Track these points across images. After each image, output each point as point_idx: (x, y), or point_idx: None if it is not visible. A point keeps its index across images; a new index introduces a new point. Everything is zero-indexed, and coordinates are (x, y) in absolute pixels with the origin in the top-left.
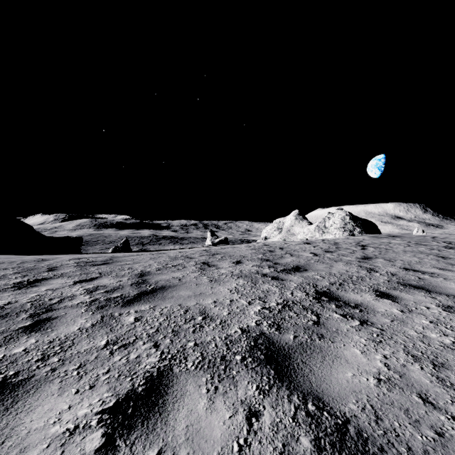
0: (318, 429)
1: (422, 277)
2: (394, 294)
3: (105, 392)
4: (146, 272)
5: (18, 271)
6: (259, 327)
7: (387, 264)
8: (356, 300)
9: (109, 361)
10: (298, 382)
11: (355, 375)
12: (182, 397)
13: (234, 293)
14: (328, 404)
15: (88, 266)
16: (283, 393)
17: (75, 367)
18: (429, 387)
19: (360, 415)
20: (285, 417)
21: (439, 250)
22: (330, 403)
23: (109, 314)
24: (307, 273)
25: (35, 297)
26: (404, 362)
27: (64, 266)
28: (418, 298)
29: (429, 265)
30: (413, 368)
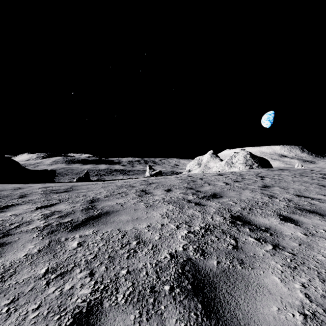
0: None
1: (313, 203)
2: (295, 218)
3: None
4: (96, 199)
5: None
6: (185, 252)
7: (282, 191)
8: (265, 224)
9: (43, 293)
10: (225, 319)
11: (280, 309)
12: None
13: (165, 217)
14: None
15: (52, 193)
16: None
17: (7, 302)
18: None
19: None
20: None
21: (319, 180)
22: None
23: (56, 239)
24: (222, 199)
25: None
26: (323, 292)
27: (33, 194)
28: (315, 221)
29: (315, 192)
30: None
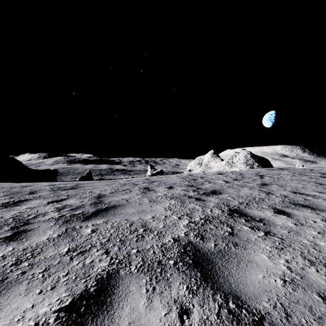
0: (238, 325)
1: (307, 198)
2: (288, 211)
3: (63, 292)
4: (102, 195)
5: (7, 194)
6: (187, 237)
7: (280, 188)
8: (260, 216)
9: (69, 265)
10: (220, 283)
11: (265, 276)
12: (126, 297)
13: (167, 210)
14: (246, 302)
15: (59, 190)
16: (208, 293)
17: (41, 271)
18: (325, 287)
19: (272, 312)
20: (211, 314)
21: (317, 179)
22: (247, 301)
23: (72, 227)
24: (222, 195)
25: (17, 214)
26: (302, 266)
27: (41, 191)
28: (306, 214)
29: (311, 189)
30: (310, 271)
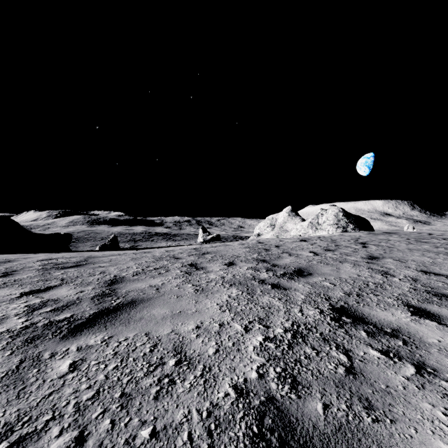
0: None
1: None
2: (434, 311)
3: None
4: (119, 278)
5: None
6: (263, 382)
7: (399, 265)
8: (389, 322)
9: None
10: None
11: None
12: None
13: (225, 310)
14: None
15: (54, 269)
16: None
17: None
18: None
19: None
20: None
21: (445, 248)
22: None
23: (34, 355)
24: (313, 278)
25: None
26: None
27: (24, 270)
28: None
29: (447, 267)
30: None
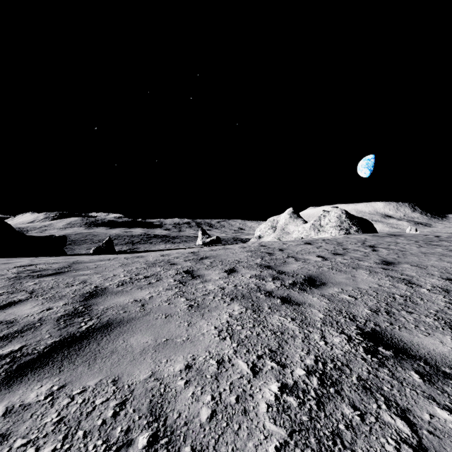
0: None
1: None
2: None
3: None
4: (100, 290)
5: None
6: None
7: (420, 272)
8: (443, 355)
9: None
10: None
11: None
12: None
13: (225, 338)
14: None
15: (28, 278)
16: None
17: None
18: None
19: None
20: None
21: None
22: None
23: None
24: (328, 289)
25: None
26: None
27: None
28: None
29: None
30: None
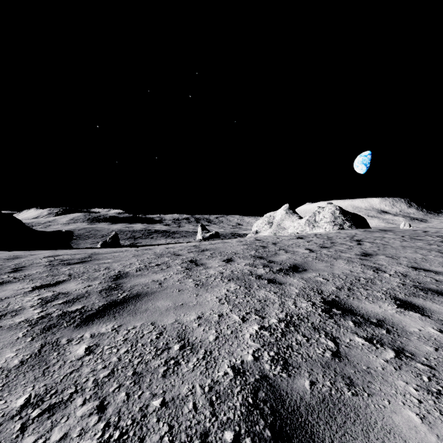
0: None
1: (439, 279)
2: (419, 304)
3: None
4: (123, 273)
5: None
6: (258, 364)
7: (391, 261)
8: (376, 313)
9: None
10: None
11: None
12: None
13: (224, 303)
14: None
15: (61, 265)
16: None
17: None
18: None
19: None
20: None
21: (438, 245)
22: None
23: (53, 341)
24: (307, 274)
25: None
26: None
27: (33, 266)
28: None
29: (438, 263)
30: None
